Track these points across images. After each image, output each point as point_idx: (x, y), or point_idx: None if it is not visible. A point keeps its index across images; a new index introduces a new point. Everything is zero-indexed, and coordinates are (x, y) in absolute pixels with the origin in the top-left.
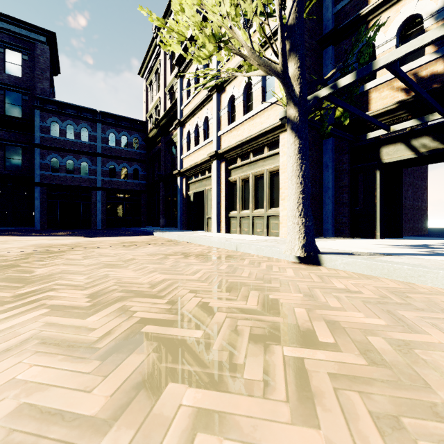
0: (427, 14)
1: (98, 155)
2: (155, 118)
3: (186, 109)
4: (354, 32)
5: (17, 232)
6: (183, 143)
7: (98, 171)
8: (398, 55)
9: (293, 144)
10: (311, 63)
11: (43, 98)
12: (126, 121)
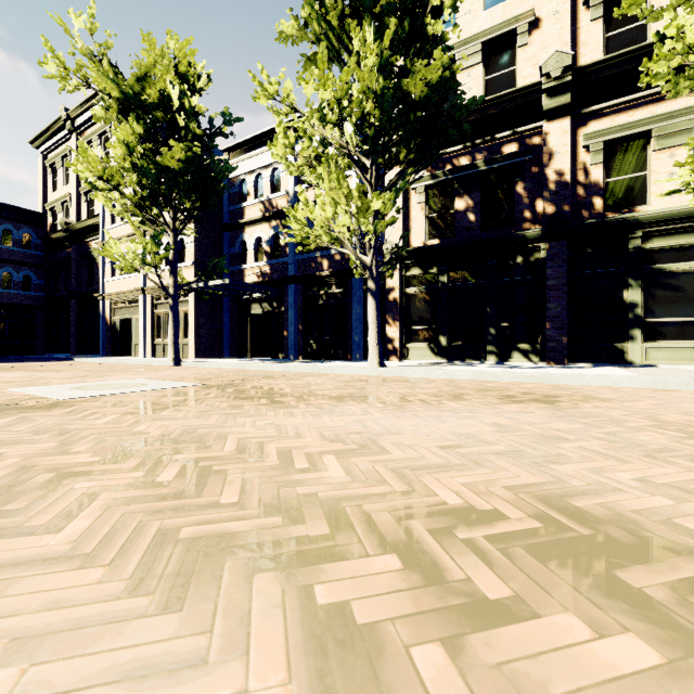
0: (264, 240)
1: None
2: (65, 221)
3: (111, 233)
4: (239, 230)
5: None
6: (107, 266)
7: None
8: (214, 284)
9: (170, 315)
10: (214, 241)
11: None
12: (11, 210)
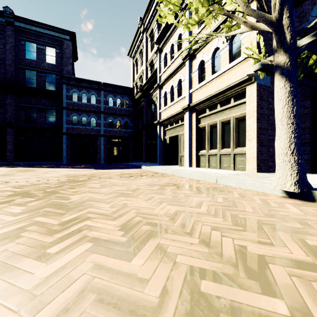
0: None
1: (102, 112)
2: (140, 84)
3: (164, 76)
4: None
5: (53, 165)
6: (161, 101)
7: (102, 124)
8: None
9: (283, 88)
10: None
11: (68, 76)
12: (120, 88)
